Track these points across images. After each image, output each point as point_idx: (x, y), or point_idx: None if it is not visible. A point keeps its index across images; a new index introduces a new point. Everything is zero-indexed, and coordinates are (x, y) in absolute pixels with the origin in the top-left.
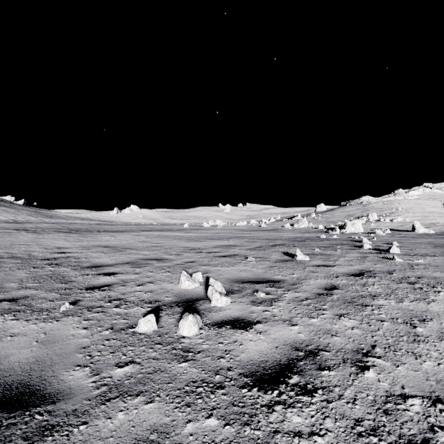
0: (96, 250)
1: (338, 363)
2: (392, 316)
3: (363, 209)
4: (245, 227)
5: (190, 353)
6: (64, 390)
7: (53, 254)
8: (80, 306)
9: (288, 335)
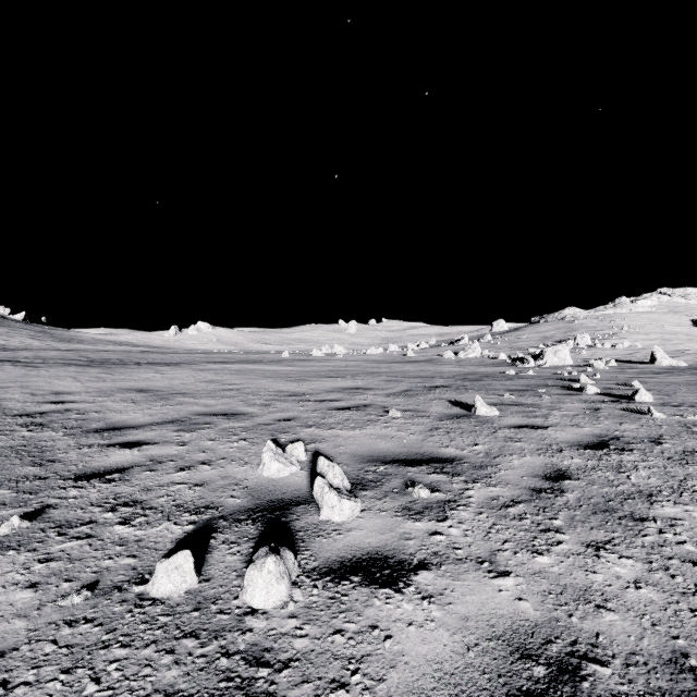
0: (123, 396)
1: None
2: None
3: (566, 328)
4: (380, 357)
5: (263, 668)
6: None
7: (41, 404)
8: (45, 521)
9: (496, 606)
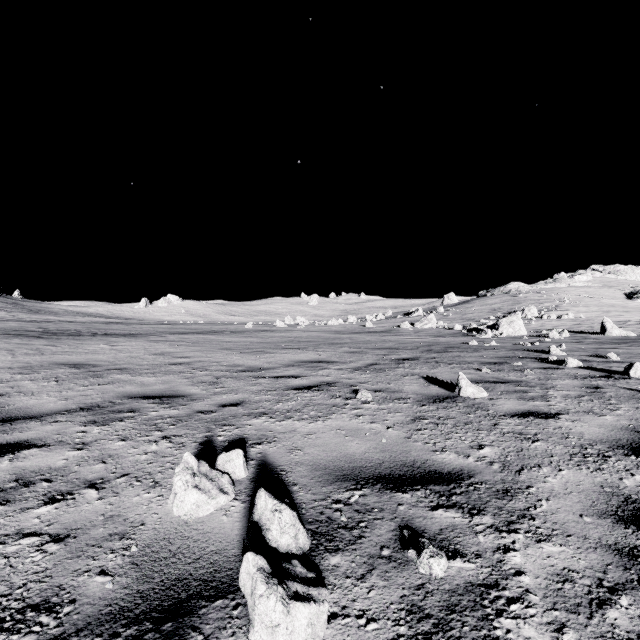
0: (48, 373)
1: None
2: None
3: (512, 300)
4: (341, 328)
5: None
6: None
7: None
8: None
9: None
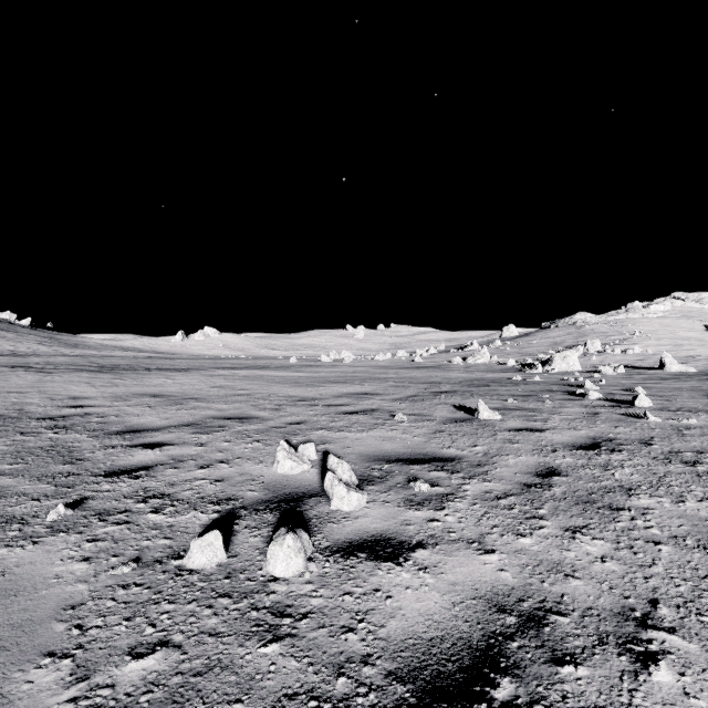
0: (138, 401)
1: (591, 646)
2: (673, 532)
3: (577, 333)
4: (388, 363)
5: (286, 619)
6: None
7: (61, 409)
8: (86, 510)
9: (481, 575)
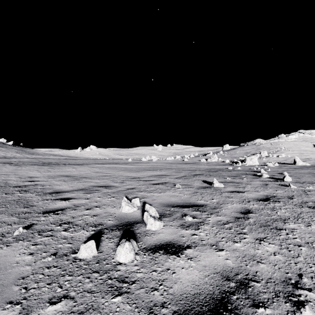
0: (59, 178)
1: (272, 298)
2: (306, 241)
3: (256, 148)
4: (172, 161)
5: (125, 283)
6: None
7: (24, 182)
8: (33, 230)
9: (217, 261)
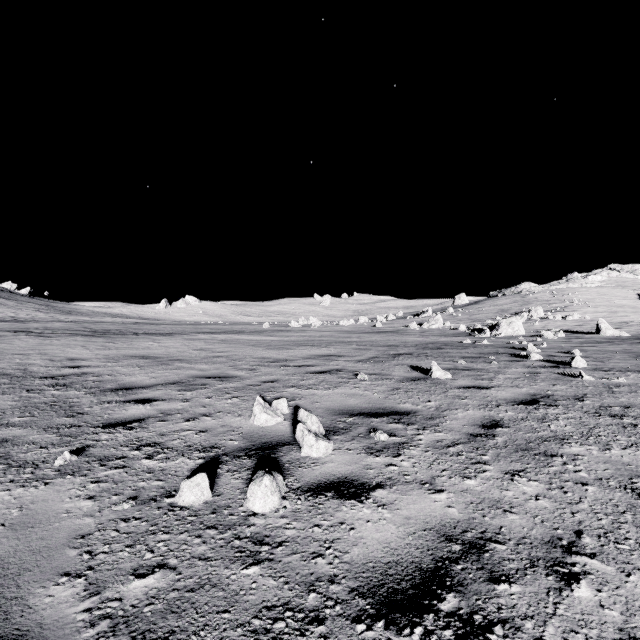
0: (128, 362)
1: (524, 568)
2: (598, 475)
3: (522, 301)
4: (352, 328)
5: (264, 546)
6: (30, 629)
7: (61, 369)
8: (88, 456)
9: (431, 510)
